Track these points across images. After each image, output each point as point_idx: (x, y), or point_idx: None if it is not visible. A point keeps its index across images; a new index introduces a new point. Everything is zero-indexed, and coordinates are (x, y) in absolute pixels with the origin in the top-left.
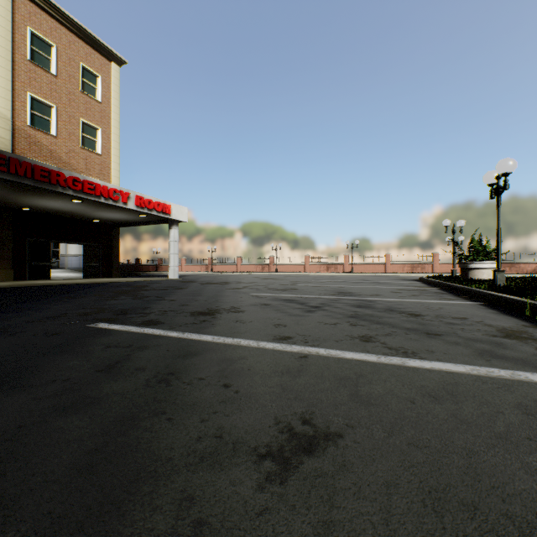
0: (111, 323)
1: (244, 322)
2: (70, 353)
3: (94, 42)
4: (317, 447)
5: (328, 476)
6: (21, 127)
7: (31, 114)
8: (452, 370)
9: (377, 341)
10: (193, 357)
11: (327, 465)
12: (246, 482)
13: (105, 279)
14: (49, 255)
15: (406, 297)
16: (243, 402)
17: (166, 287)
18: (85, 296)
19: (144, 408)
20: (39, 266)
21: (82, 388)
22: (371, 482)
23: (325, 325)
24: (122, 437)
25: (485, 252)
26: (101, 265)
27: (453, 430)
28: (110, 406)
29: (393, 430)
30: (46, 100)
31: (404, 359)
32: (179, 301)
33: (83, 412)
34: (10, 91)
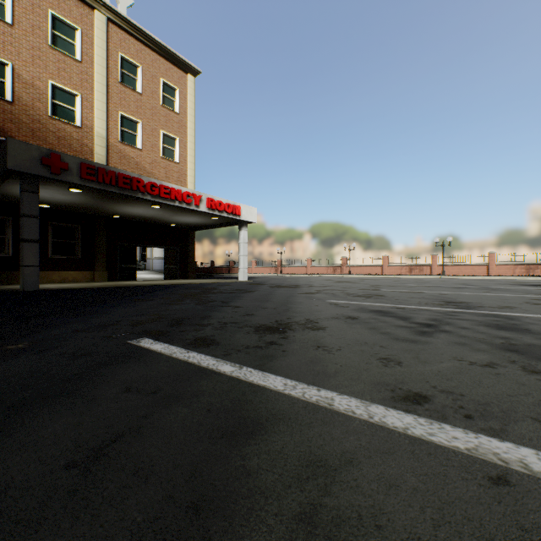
0: (156, 339)
1: (329, 350)
2: (67, 400)
3: (172, 57)
4: None
5: None
6: (113, 144)
7: (121, 131)
8: None
9: None
10: (247, 443)
11: None
12: None
13: (181, 281)
14: (135, 258)
15: None
16: None
17: (234, 290)
18: (152, 299)
19: None
20: (128, 268)
21: None
22: None
23: (473, 366)
24: None
25: None
26: (178, 267)
27: None
28: None
29: None
30: (133, 117)
31: None
32: (243, 309)
33: None
34: (105, 113)
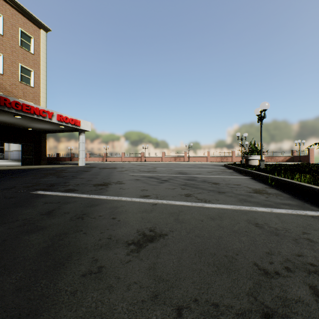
0: (45, 191)
1: (124, 189)
2: (23, 207)
3: (29, 15)
4: (155, 239)
5: (158, 248)
6: None
7: None
8: (224, 207)
9: (193, 196)
10: (96, 206)
11: (158, 245)
12: (121, 253)
13: (36, 166)
14: None
15: (214, 175)
16: (122, 224)
17: (77, 170)
18: (25, 176)
19: (71, 229)
20: None
21: (35, 223)
22: (176, 249)
23: (169, 189)
24: (61, 241)
25: (257, 150)
26: (33, 157)
27: (216, 230)
28: (52, 229)
29: (190, 232)
30: None
31: (204, 204)
32: (86, 178)
33: (38, 232)
34: None
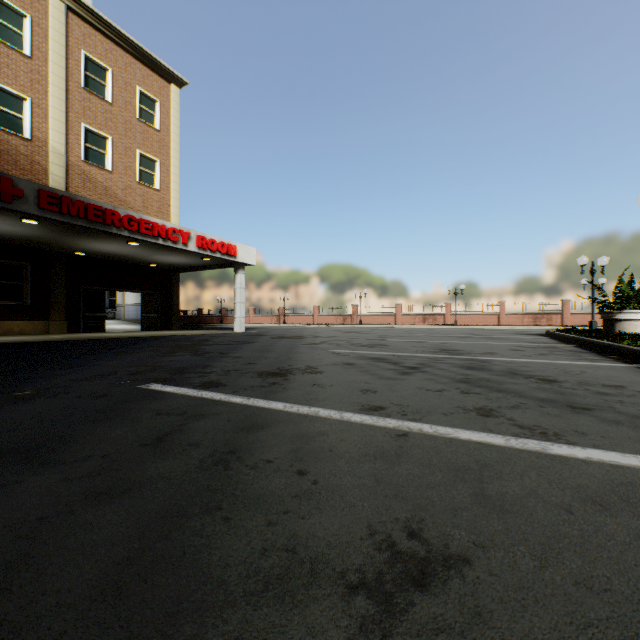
0: (165, 384)
1: (323, 386)
2: (114, 421)
3: (152, 62)
4: (433, 578)
5: (455, 631)
6: (75, 163)
7: (85, 148)
8: (620, 463)
9: (500, 415)
10: (259, 431)
11: (452, 611)
12: (330, 632)
13: (163, 332)
14: (104, 305)
15: (531, 356)
16: (324, 498)
17: (231, 341)
18: (139, 351)
19: (195, 500)
20: (94, 317)
21: (122, 468)
22: None
23: (428, 391)
24: (163, 542)
25: (638, 298)
26: (159, 316)
27: None
28: (152, 495)
29: (546, 557)
30: (101, 131)
31: (545, 443)
32: (244, 359)
33: (119, 501)
34: (64, 124)
